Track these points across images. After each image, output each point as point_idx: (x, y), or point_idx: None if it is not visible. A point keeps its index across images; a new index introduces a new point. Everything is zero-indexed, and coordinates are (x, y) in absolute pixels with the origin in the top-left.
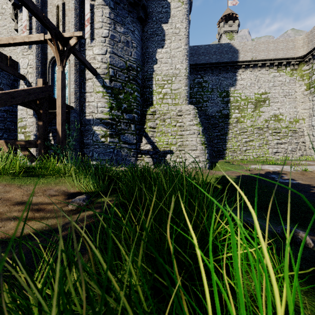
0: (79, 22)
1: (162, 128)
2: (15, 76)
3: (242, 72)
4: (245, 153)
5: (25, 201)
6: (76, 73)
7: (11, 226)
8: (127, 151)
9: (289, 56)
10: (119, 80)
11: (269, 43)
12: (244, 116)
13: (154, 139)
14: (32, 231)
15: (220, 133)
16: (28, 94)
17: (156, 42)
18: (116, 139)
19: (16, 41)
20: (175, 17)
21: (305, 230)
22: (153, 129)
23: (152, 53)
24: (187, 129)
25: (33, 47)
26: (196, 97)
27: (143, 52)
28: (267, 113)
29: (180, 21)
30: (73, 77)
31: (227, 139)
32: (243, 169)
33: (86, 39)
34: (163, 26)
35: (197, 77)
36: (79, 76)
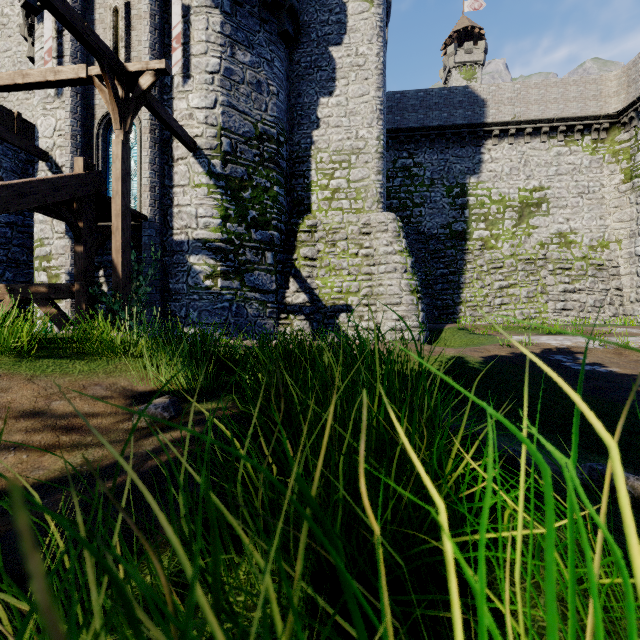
0: (160, 42)
1: (330, 259)
2: (29, 152)
3: (494, 146)
4: (500, 312)
5: (41, 410)
6: (154, 146)
7: (8, 464)
8: (258, 306)
9: (589, 114)
10: (242, 161)
11: (549, 86)
12: (497, 236)
13: (314, 281)
14: (53, 473)
15: (448, 270)
16: (53, 189)
17: (318, 83)
18: (236, 282)
19: (30, 80)
20: (357, 33)
21: (632, 470)
22: (312, 262)
23: (309, 106)
24: (382, 262)
25: (66, 92)
26: (399, 197)
27: (291, 105)
28: (545, 230)
29: (366, 41)
30: (147, 154)
31: (462, 282)
32: (496, 343)
33: (174, 76)
34: (332, 52)
35: (400, 156)
36: (161, 152)
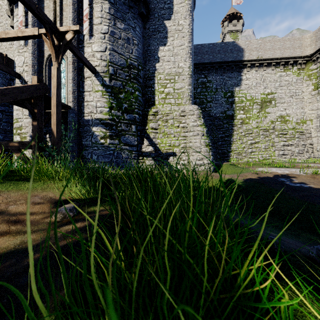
0: (77, 17)
1: (165, 129)
2: (10, 74)
3: (248, 72)
4: (251, 156)
5: (2, 211)
6: (74, 71)
7: None
8: (127, 153)
9: (296, 55)
10: (120, 79)
11: (276, 41)
12: (249, 117)
13: (156, 140)
14: (2, 250)
15: (224, 135)
16: (21, 92)
17: (158, 39)
18: (117, 141)
19: (9, 36)
20: (178, 14)
21: None
22: (155, 130)
23: (154, 51)
24: (191, 130)
25: (29, 43)
26: (200, 98)
27: (145, 50)
28: (274, 114)
29: (183, 18)
30: (71, 75)
31: (231, 141)
32: (249, 171)
33: (84, 35)
34: (166, 23)
35: (200, 77)
36: (78, 74)
